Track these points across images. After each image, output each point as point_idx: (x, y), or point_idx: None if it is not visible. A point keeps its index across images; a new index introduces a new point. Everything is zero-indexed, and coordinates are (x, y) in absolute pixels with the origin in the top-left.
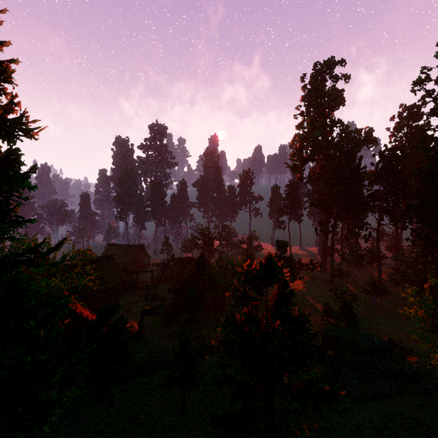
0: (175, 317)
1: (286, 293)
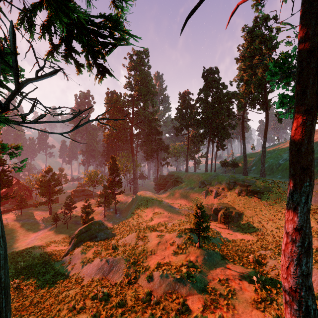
0: (4, 204)
1: (54, 174)
